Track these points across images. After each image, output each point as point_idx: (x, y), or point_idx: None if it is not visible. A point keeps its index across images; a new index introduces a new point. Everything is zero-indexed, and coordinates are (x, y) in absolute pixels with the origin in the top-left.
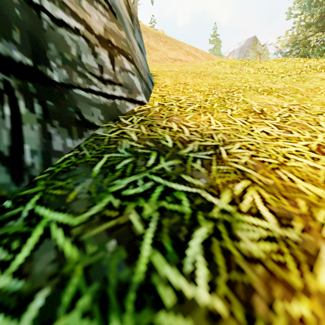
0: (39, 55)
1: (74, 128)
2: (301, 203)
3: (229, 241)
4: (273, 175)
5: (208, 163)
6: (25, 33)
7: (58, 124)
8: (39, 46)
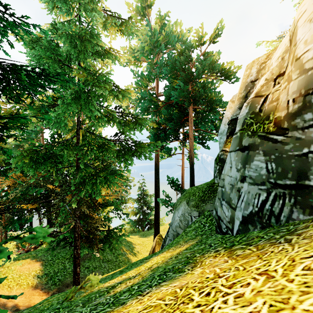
0: (302, 176)
1: (307, 210)
2: (239, 258)
3: (239, 249)
4: (254, 255)
5: (272, 242)
6: (295, 171)
7: (299, 207)
8: (303, 172)
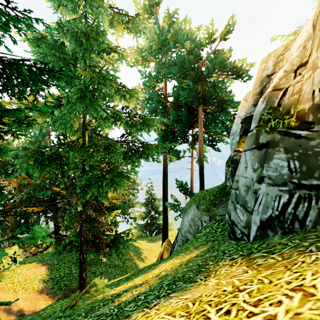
0: None
1: None
2: (261, 269)
3: (260, 257)
4: (280, 265)
5: (301, 251)
6: None
7: None
8: None
